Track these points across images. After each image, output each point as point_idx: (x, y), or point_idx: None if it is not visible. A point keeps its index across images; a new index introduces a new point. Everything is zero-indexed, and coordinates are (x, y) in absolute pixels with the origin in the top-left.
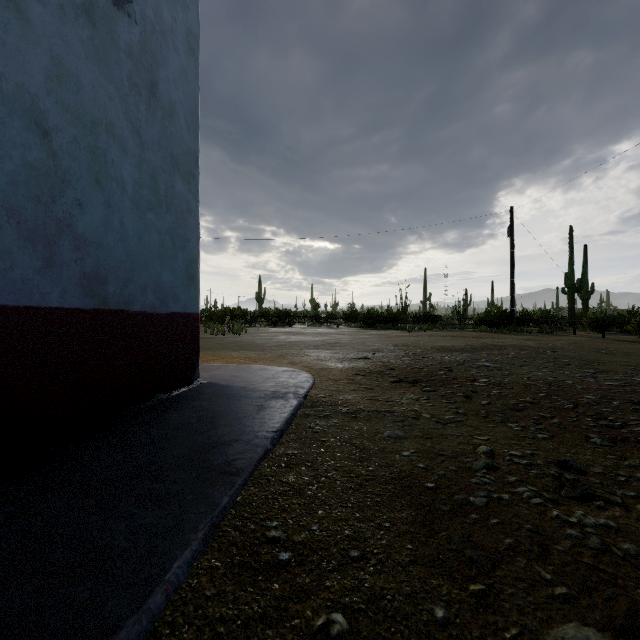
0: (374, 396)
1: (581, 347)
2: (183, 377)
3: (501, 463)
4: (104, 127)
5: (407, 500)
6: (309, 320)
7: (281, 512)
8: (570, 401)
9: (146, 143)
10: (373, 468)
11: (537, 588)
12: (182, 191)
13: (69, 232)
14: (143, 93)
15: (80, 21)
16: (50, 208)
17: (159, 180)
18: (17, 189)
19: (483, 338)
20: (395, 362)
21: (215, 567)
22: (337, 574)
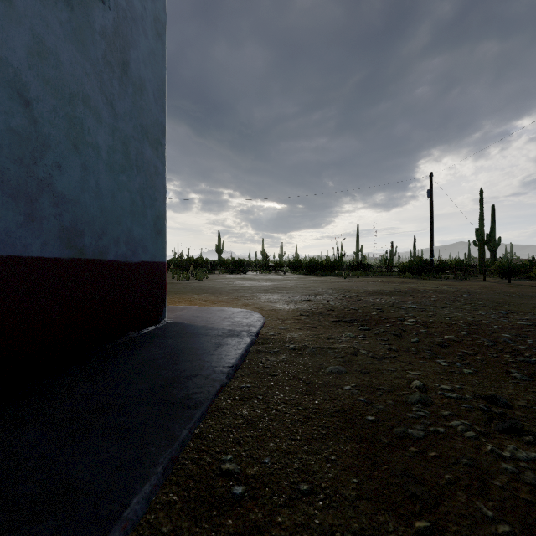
0: (317, 334)
1: (492, 291)
2: (151, 317)
3: (434, 397)
4: (81, 99)
5: (350, 433)
6: (260, 268)
7: (235, 445)
8: (489, 339)
9: (119, 114)
10: (318, 401)
11: (480, 526)
12: (151, 157)
13: (49, 190)
14: (116, 70)
15: (59, 5)
16: (31, 169)
17: (130, 147)
18: (1, 151)
19: (407, 283)
20: (334, 304)
21: (172, 501)
22: (288, 509)
